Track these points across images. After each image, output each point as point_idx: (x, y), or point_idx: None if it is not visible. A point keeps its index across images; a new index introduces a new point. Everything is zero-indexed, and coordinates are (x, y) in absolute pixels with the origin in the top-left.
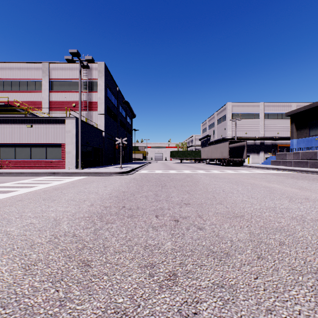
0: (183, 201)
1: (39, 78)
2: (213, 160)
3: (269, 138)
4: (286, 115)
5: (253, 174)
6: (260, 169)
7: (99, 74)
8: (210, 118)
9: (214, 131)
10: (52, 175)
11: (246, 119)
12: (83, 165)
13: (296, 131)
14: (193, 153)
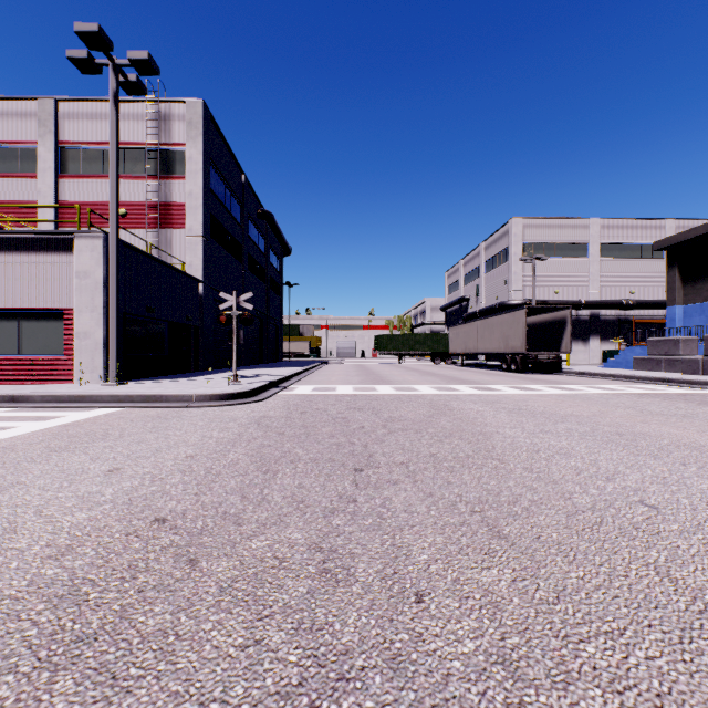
0: (529, 700)
1: (28, 141)
2: (476, 357)
3: (611, 305)
4: (658, 246)
5: (623, 398)
6: (617, 382)
7: (189, 132)
8: (469, 257)
9: (479, 288)
10: (5, 404)
11: (557, 257)
12: (121, 373)
13: (682, 286)
14: (428, 341)
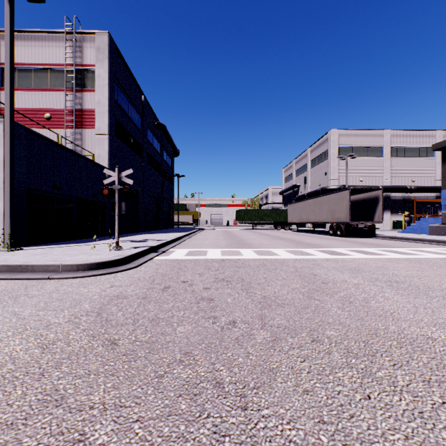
0: None
1: None
2: (304, 225)
3: (399, 189)
4: (435, 147)
5: None
6: (430, 245)
7: (97, 56)
8: (299, 157)
9: (307, 178)
10: None
11: (362, 156)
12: (12, 240)
13: None
14: (272, 214)
